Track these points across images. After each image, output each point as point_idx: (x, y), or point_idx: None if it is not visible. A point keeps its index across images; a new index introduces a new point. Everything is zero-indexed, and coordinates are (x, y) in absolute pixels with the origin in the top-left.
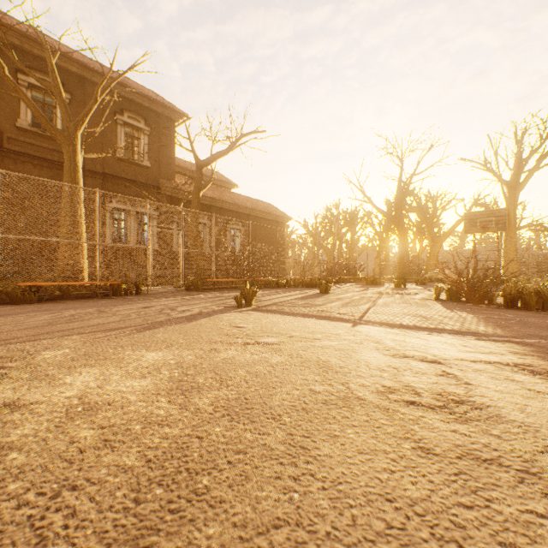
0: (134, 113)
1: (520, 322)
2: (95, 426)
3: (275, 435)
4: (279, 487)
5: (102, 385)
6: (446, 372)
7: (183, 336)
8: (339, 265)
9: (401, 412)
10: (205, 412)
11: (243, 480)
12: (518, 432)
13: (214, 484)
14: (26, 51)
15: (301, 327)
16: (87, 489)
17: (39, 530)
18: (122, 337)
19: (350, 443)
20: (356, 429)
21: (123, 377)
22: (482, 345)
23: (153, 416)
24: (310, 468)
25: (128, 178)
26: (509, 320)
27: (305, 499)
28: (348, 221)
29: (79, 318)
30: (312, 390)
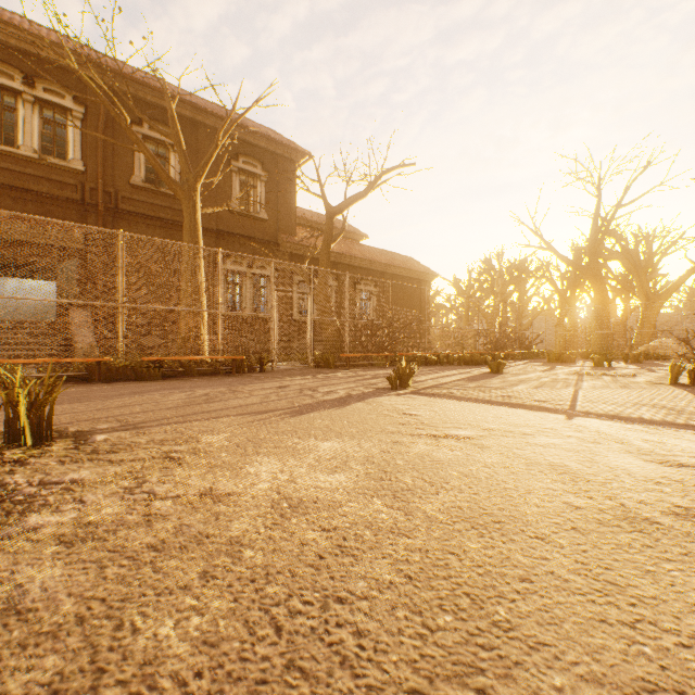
0: (249, 157)
1: None
2: (316, 528)
3: (557, 561)
4: (613, 635)
5: (293, 478)
6: None
7: (347, 423)
8: (507, 336)
9: None
10: (439, 521)
11: (553, 618)
12: None
13: (515, 618)
14: (140, 100)
15: (494, 417)
16: (359, 604)
17: (333, 646)
18: (278, 422)
19: (681, 585)
20: (676, 565)
21: (310, 470)
22: None
23: (377, 521)
24: (642, 614)
25: (243, 234)
26: None
27: (665, 657)
28: (517, 276)
29: (216, 398)
30: (569, 503)
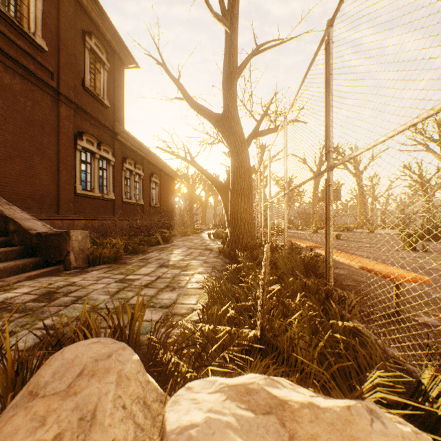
0: (99, 41)
1: None
2: None
3: None
4: None
5: None
6: None
7: None
8: None
9: None
10: None
11: None
12: None
13: None
14: None
15: None
16: None
17: None
18: None
19: None
20: None
21: None
22: None
23: None
24: None
25: (92, 114)
26: None
27: None
28: None
29: None
30: None
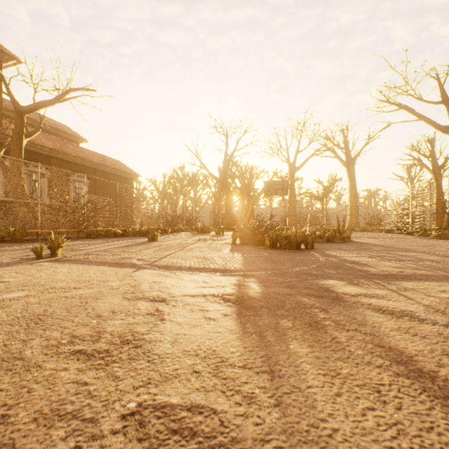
0: None
1: (266, 258)
2: None
3: None
4: None
5: None
6: (159, 309)
7: None
8: (178, 217)
9: (47, 367)
10: None
11: None
12: (142, 368)
13: None
14: None
15: (79, 276)
16: None
17: None
18: None
19: None
20: None
21: None
22: (219, 280)
23: None
24: None
25: None
26: (261, 258)
27: None
28: (190, 182)
29: None
30: None
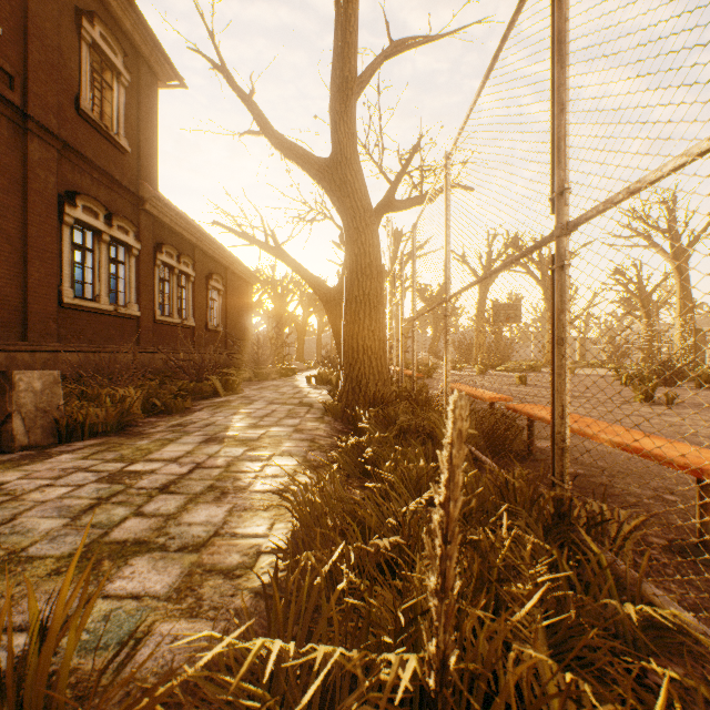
0: (109, 31)
1: None
2: None
3: None
4: None
5: None
6: None
7: None
8: None
9: None
10: None
11: None
12: None
13: None
14: None
15: None
16: None
17: None
18: None
19: None
20: None
21: None
22: None
23: None
24: None
25: (95, 162)
26: None
27: None
28: None
29: None
30: None
